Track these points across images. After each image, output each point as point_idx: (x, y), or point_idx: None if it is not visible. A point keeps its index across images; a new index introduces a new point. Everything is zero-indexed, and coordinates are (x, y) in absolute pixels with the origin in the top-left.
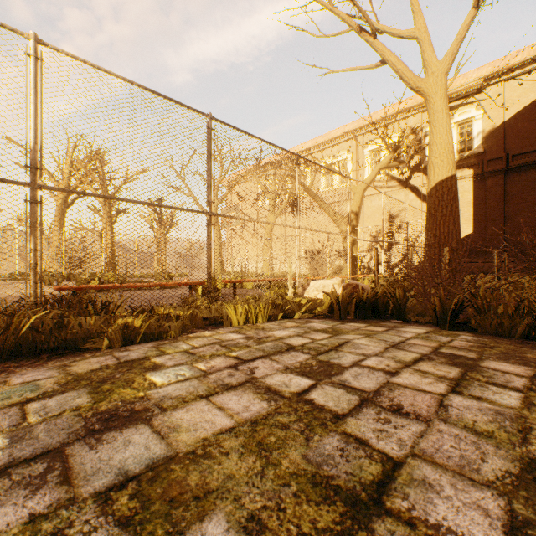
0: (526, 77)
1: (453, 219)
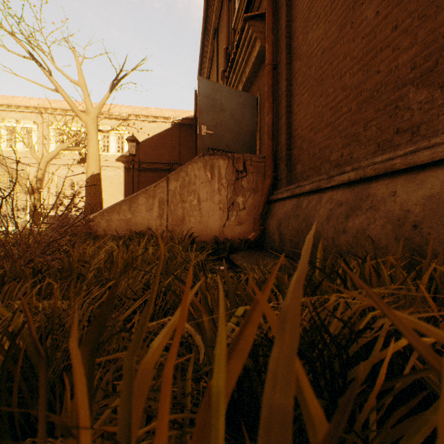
0: (148, 124)
1: (99, 196)
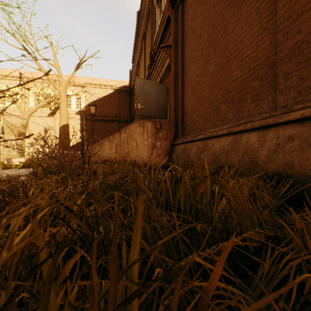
0: (97, 89)
1: (68, 138)
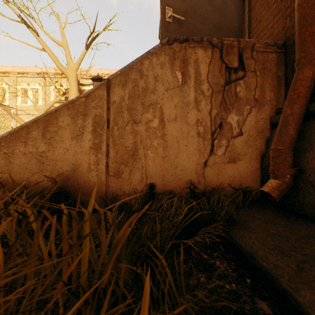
0: None
1: None
